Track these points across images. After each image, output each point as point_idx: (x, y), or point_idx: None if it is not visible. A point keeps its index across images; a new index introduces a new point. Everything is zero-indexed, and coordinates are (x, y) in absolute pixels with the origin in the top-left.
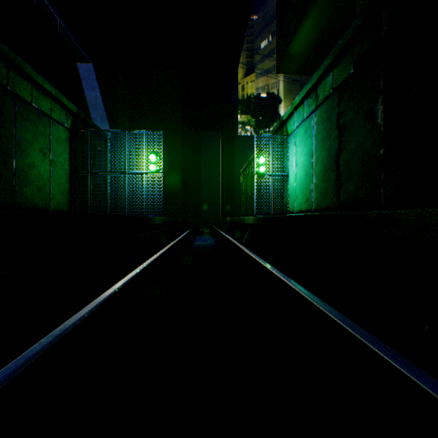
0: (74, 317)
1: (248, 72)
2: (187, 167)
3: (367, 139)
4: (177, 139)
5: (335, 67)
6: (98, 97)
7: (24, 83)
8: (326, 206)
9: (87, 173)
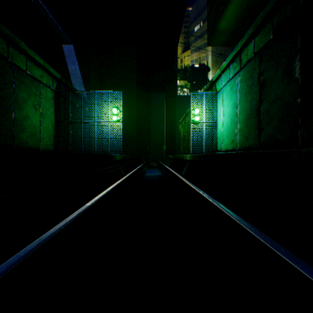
0: (9, 261)
1: (185, 49)
2: (141, 118)
3: (285, 91)
4: (133, 98)
5: (257, 35)
6: (77, 69)
7: (20, 56)
8: (249, 146)
9: (68, 123)
